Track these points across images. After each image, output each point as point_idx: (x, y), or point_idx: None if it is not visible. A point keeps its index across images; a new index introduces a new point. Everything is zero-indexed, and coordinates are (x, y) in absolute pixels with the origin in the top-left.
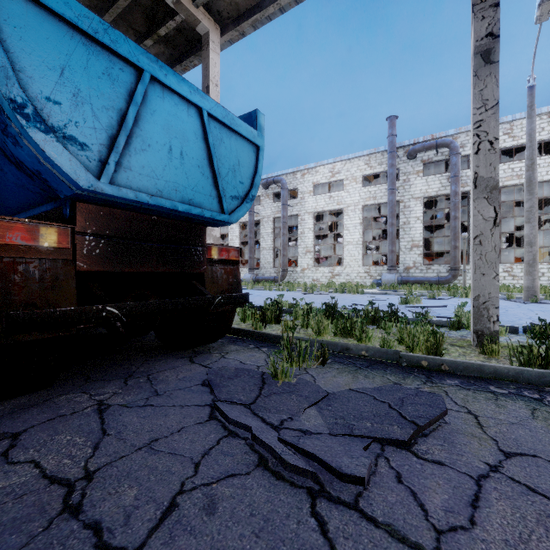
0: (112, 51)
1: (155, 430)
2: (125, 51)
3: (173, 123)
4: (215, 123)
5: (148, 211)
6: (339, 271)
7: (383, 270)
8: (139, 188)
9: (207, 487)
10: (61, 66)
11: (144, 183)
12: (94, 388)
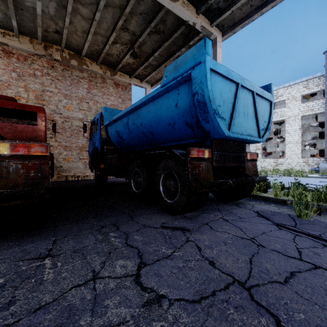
0: (231, 80)
1: (260, 229)
2: (234, 79)
3: (245, 101)
4: (256, 96)
5: (233, 140)
6: (281, 161)
7: (320, 160)
8: (236, 132)
9: (308, 248)
10: (220, 92)
11: (238, 130)
12: (211, 212)
